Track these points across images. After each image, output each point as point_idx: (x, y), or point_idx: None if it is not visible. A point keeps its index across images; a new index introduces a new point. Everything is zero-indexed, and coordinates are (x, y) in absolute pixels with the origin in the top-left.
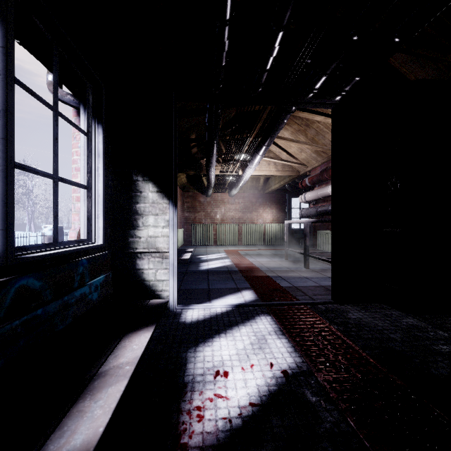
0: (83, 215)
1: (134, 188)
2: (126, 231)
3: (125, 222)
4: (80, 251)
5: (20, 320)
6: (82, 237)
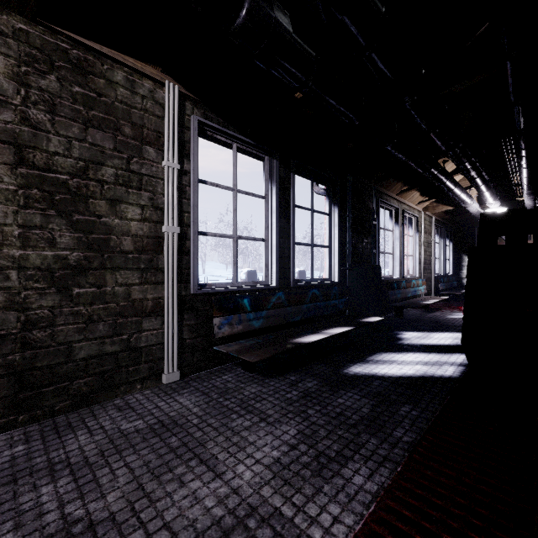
0: (446, 267)
1: (461, 258)
2: (458, 271)
3: (458, 268)
4: (449, 275)
5: (450, 282)
6: (446, 272)
